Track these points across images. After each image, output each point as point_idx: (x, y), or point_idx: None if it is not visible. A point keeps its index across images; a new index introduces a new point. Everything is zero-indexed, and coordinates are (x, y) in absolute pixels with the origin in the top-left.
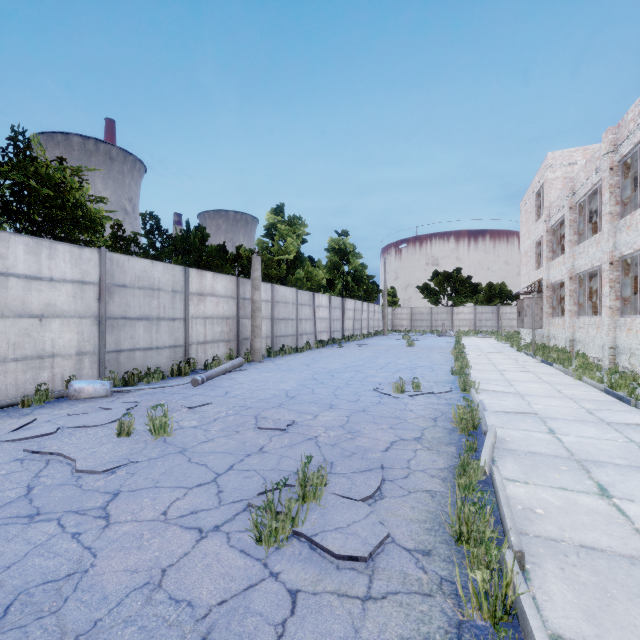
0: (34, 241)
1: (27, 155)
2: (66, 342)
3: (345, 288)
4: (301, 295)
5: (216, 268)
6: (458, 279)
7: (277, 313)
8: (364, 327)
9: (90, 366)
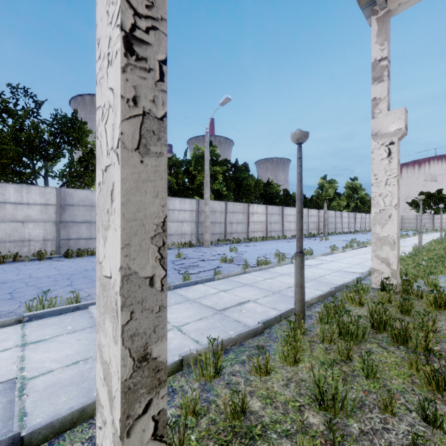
0: (290, 208)
1: (270, 184)
2: (292, 227)
3: (355, 207)
4: (336, 213)
5: (308, 206)
6: (438, 197)
7: (329, 220)
8: (367, 226)
9: (295, 233)
